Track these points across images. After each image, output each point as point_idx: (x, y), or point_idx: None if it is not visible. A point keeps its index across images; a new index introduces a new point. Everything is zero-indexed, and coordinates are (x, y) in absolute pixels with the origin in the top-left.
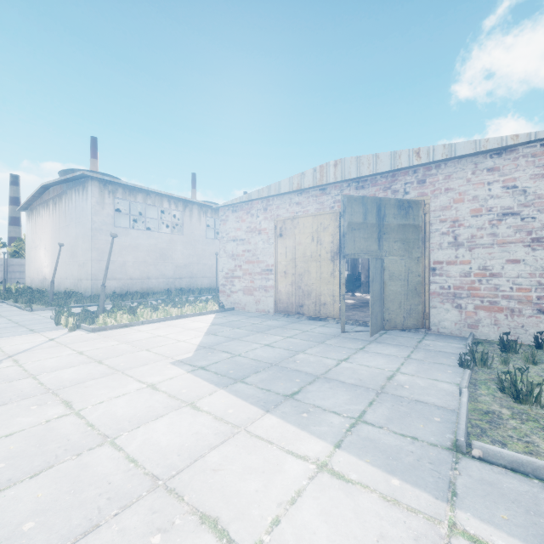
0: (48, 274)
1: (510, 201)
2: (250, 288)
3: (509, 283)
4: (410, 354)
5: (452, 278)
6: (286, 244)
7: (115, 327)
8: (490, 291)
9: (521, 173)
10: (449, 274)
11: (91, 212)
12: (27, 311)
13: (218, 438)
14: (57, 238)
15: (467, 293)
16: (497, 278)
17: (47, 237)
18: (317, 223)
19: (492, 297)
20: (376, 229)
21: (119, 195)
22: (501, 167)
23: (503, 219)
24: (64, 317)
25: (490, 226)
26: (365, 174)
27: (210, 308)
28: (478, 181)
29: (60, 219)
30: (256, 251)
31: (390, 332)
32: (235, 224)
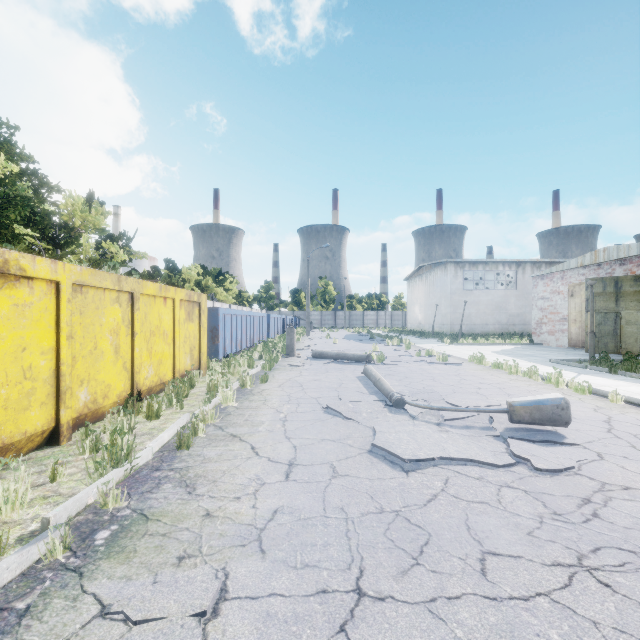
0: (422, 321)
1: None
2: (552, 331)
3: None
4: None
5: None
6: (575, 301)
7: (466, 345)
8: None
9: None
10: None
11: (449, 283)
12: (424, 339)
13: (492, 356)
14: (428, 298)
15: None
16: None
17: (421, 298)
18: None
19: None
20: (613, 295)
21: (466, 269)
22: None
23: None
24: (445, 339)
25: None
26: (621, 257)
27: (522, 342)
28: None
29: (430, 287)
30: (556, 306)
31: None
32: (542, 288)
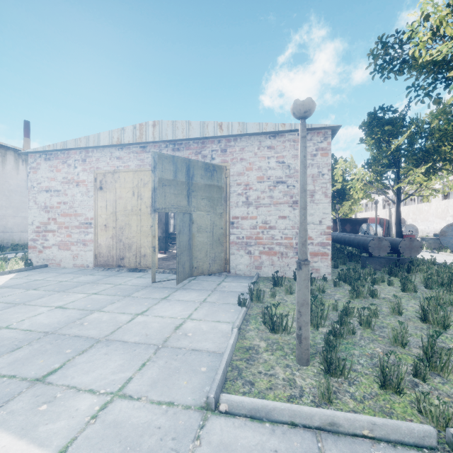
0: None
1: (281, 172)
2: (66, 243)
3: (280, 233)
4: (207, 297)
5: (245, 230)
6: (106, 197)
7: None
8: (269, 240)
9: (287, 153)
10: (243, 227)
11: None
12: None
13: None
14: None
15: (255, 242)
16: (273, 230)
17: None
18: (138, 178)
19: (270, 244)
20: (185, 186)
21: None
22: (276, 146)
23: (277, 186)
24: None
25: (269, 190)
26: (179, 138)
27: (10, 268)
28: (262, 155)
29: None
30: (73, 203)
31: (199, 278)
32: (48, 174)
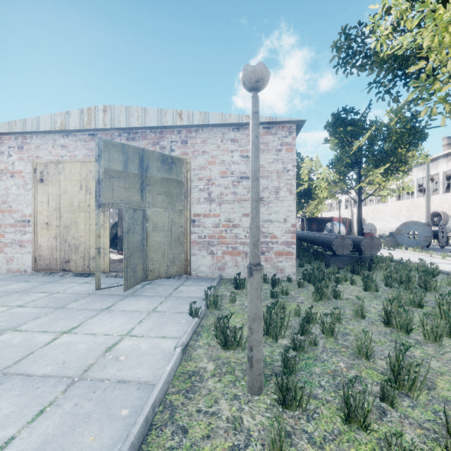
0: None
1: (245, 167)
2: None
3: (244, 232)
4: (158, 305)
5: (207, 228)
6: (48, 191)
7: None
8: (232, 239)
9: None
10: (205, 225)
11: None
12: None
13: None
14: None
15: (218, 241)
16: (237, 228)
17: None
18: (86, 170)
19: (234, 243)
20: (138, 179)
21: None
22: (240, 139)
23: (241, 181)
24: None
25: (232, 186)
26: (134, 126)
27: None
28: (225, 148)
29: None
30: (7, 197)
31: (155, 282)
32: None
